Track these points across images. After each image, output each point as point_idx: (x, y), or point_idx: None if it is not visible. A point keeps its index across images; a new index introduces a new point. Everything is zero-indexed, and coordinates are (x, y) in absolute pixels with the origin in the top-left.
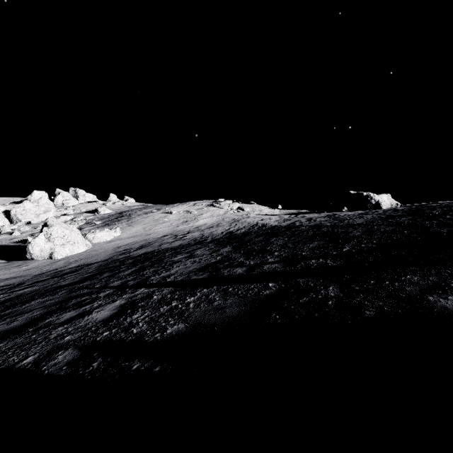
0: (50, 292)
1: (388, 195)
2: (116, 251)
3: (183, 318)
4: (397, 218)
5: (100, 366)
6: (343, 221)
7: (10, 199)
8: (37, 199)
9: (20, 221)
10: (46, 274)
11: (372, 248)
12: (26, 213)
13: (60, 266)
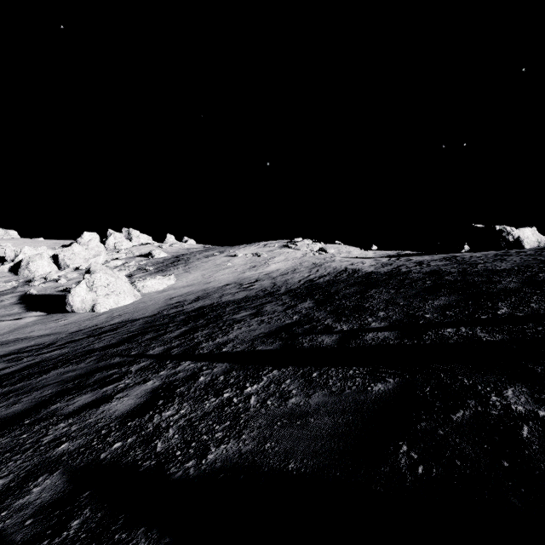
0: (77, 359)
1: (534, 229)
2: (167, 304)
3: (237, 427)
4: None
5: (79, 532)
6: (476, 265)
7: (60, 243)
8: (87, 242)
9: (68, 267)
10: (83, 332)
11: None
12: (75, 257)
13: (101, 321)
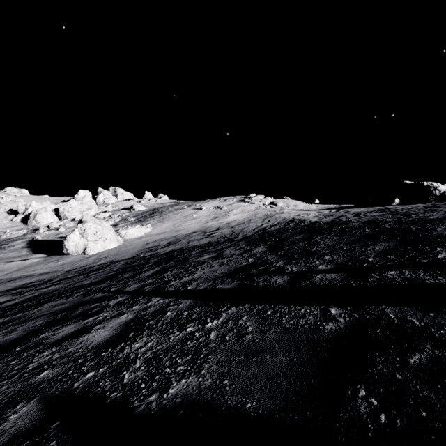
0: (67, 293)
1: None
2: (144, 248)
3: (198, 361)
4: None
5: None
6: (409, 215)
7: (61, 199)
8: (82, 198)
9: (66, 218)
10: (75, 271)
11: None
12: (72, 210)
13: (90, 262)
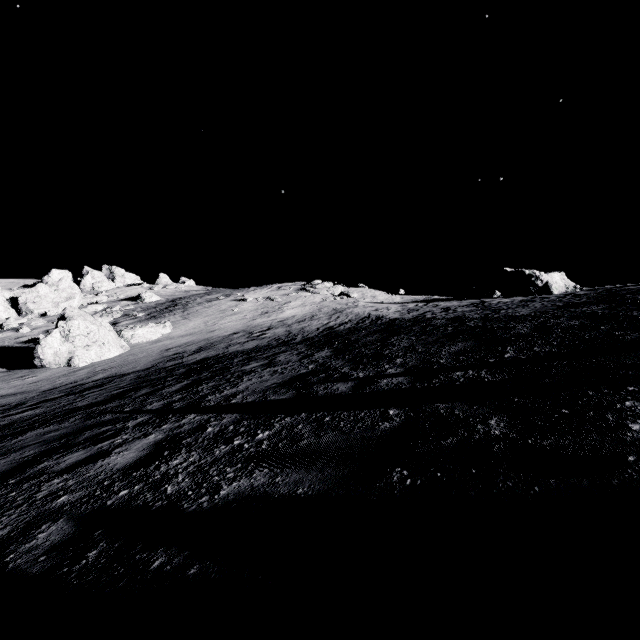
0: (58, 418)
1: (562, 274)
2: (163, 356)
3: (249, 468)
4: (583, 306)
5: (99, 558)
6: (498, 311)
7: (19, 282)
8: (57, 282)
9: (31, 313)
10: (59, 390)
11: (552, 353)
12: (40, 301)
13: (81, 377)
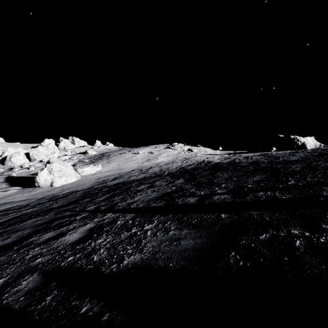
0: (43, 213)
1: (312, 138)
2: (97, 181)
3: (140, 247)
4: None
5: (52, 302)
6: (278, 158)
7: (30, 145)
8: (47, 145)
9: (35, 160)
10: (46, 198)
11: (320, 181)
12: (39, 154)
13: (57, 192)
